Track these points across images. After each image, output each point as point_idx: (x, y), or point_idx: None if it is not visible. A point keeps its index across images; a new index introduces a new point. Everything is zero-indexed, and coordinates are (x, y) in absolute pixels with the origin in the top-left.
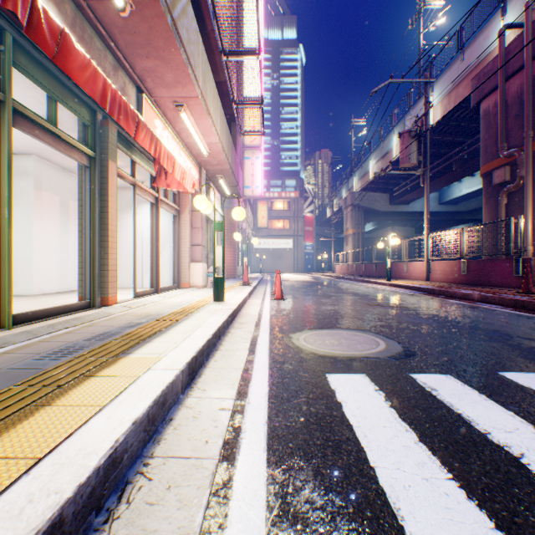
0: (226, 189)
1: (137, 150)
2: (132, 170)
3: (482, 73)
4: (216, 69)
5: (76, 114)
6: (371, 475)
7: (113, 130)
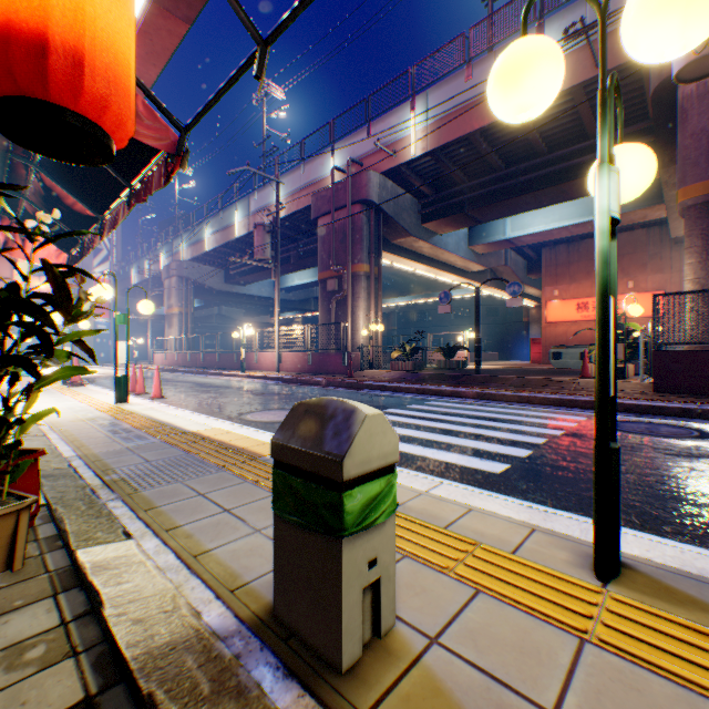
0: None
1: None
2: None
3: (321, 196)
4: None
5: None
6: None
7: None
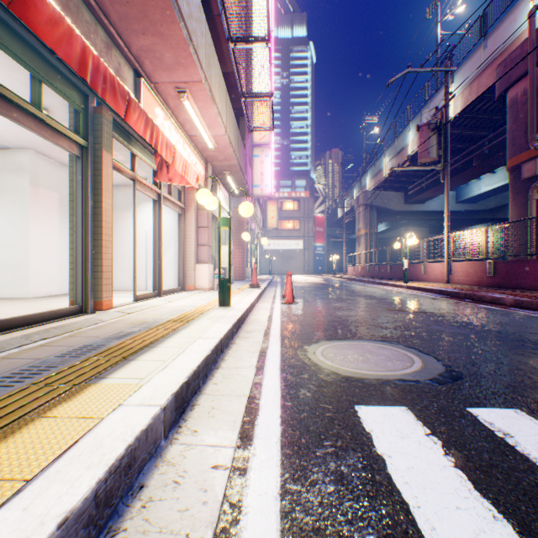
0: (234, 186)
1: (137, 141)
2: (132, 164)
3: (509, 59)
4: (223, 59)
5: (64, 97)
6: None
7: (107, 117)
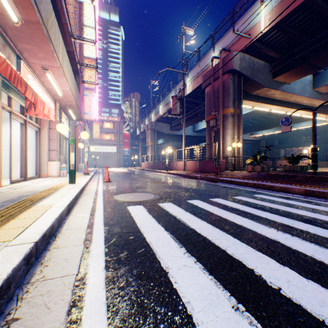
0: (73, 115)
1: (13, 90)
2: (9, 102)
3: (206, 75)
4: (68, 44)
5: None
6: (135, 224)
7: None
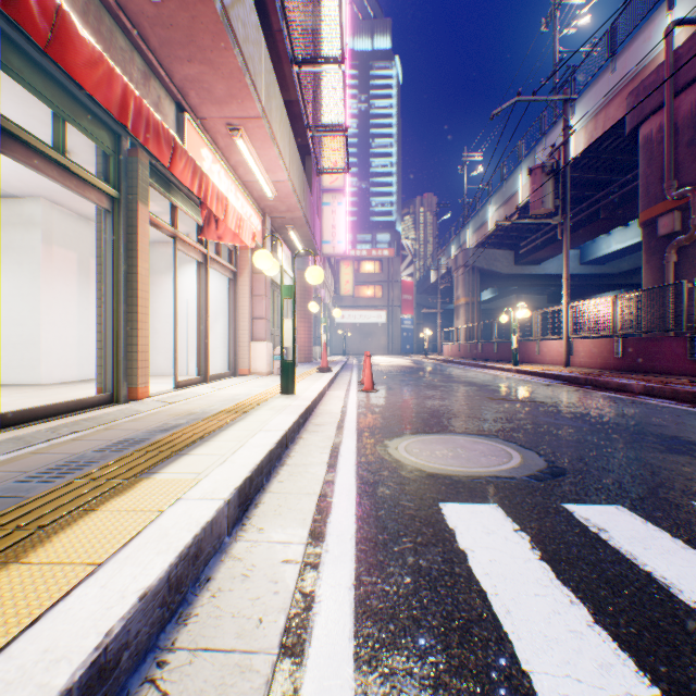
0: (298, 244)
1: (178, 190)
2: (171, 218)
3: (642, 87)
4: (285, 84)
5: (92, 138)
6: (526, 688)
7: (144, 162)
